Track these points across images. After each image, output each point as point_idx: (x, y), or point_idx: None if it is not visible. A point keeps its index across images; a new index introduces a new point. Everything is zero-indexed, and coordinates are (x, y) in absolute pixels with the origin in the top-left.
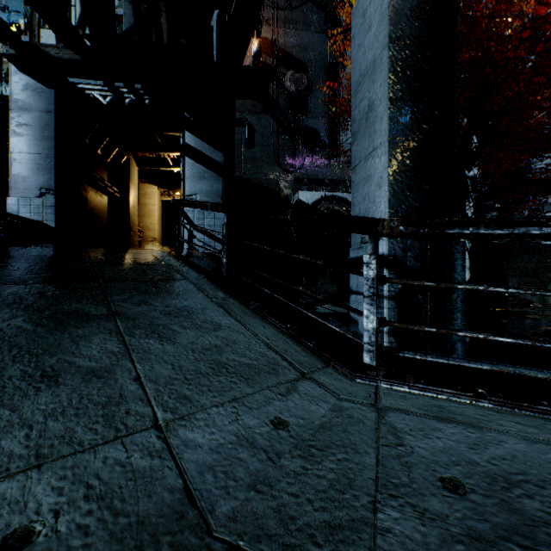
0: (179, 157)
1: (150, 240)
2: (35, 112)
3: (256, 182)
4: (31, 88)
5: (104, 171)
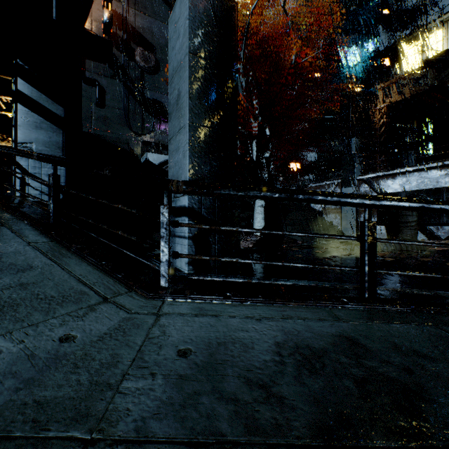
0: None
1: None
2: None
3: (106, 140)
4: None
5: None
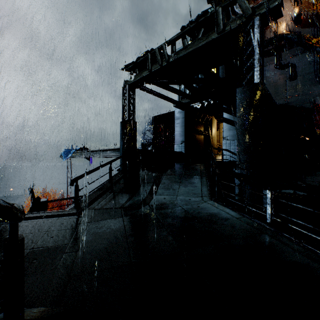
0: None
1: None
2: (180, 119)
3: (292, 105)
4: (179, 112)
5: (202, 126)
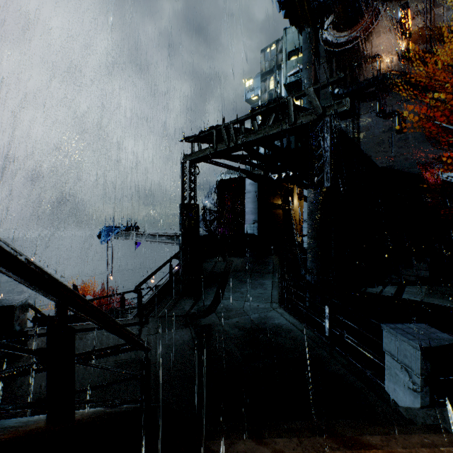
0: None
1: None
2: (252, 192)
3: (397, 169)
4: (251, 184)
5: (280, 198)
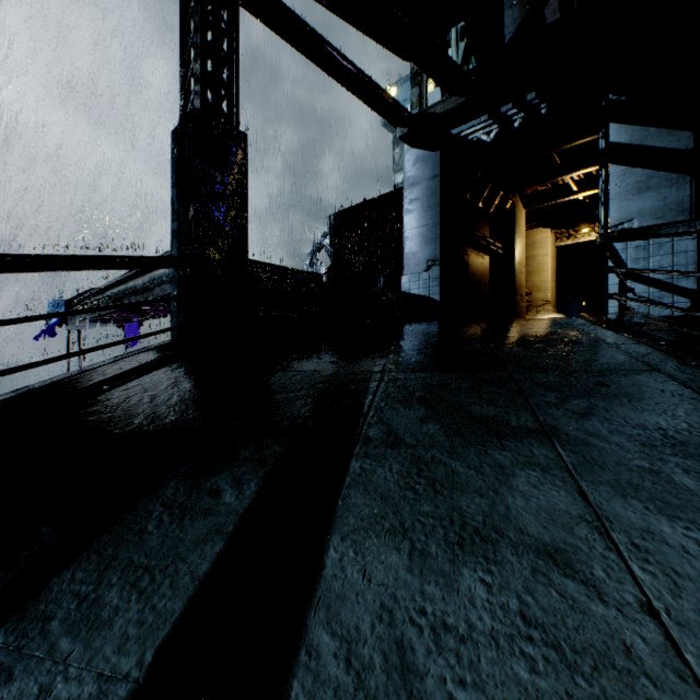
0: (586, 175)
1: (539, 304)
2: (423, 183)
3: None
4: (419, 160)
5: (485, 227)
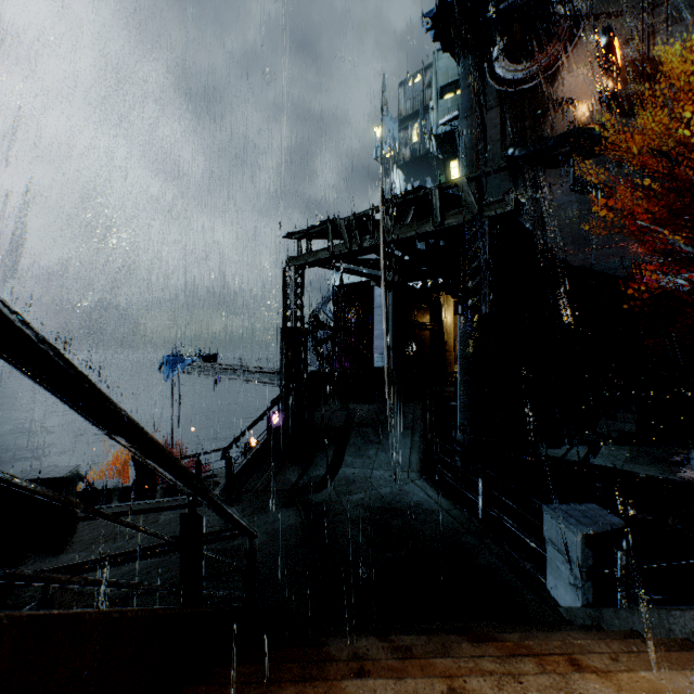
0: None
1: None
2: (384, 307)
3: (599, 270)
4: (382, 295)
5: (426, 314)
